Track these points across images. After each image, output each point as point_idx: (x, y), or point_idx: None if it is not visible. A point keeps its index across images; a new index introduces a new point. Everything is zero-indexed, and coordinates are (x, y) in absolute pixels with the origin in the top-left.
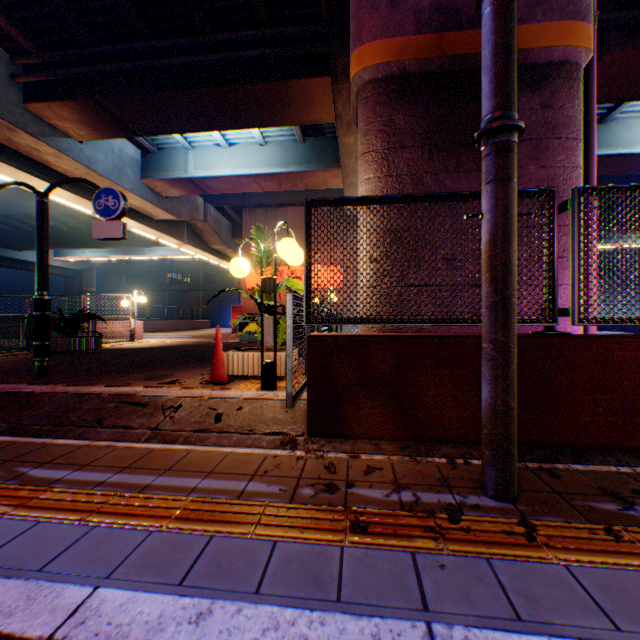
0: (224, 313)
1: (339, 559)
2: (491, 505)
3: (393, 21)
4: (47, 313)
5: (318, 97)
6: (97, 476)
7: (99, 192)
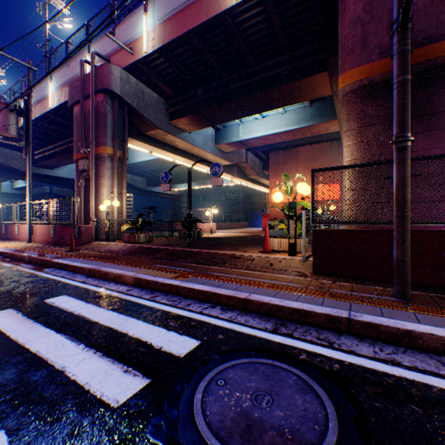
0: (255, 218)
1: (322, 300)
2: (394, 299)
3: (363, 56)
4: (191, 219)
5: (320, 83)
6: (234, 276)
7: (212, 165)
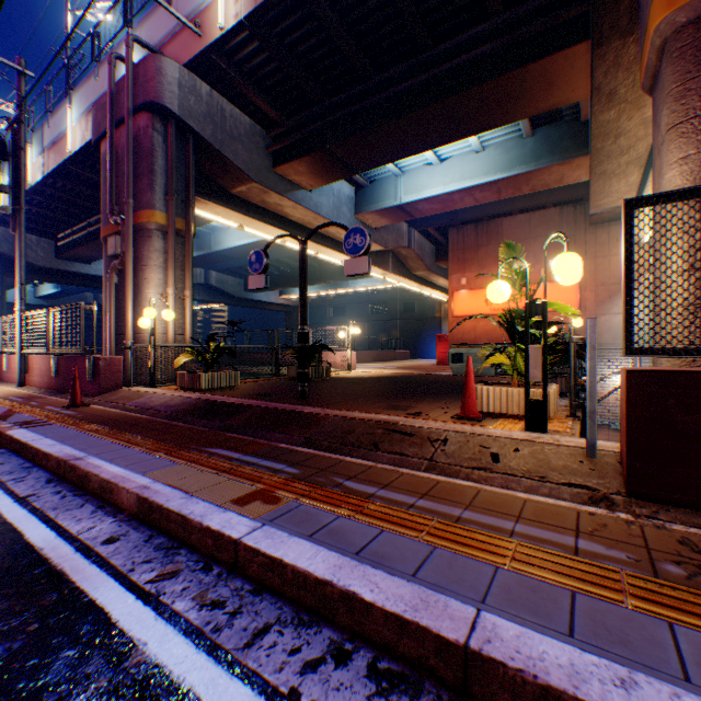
0: (421, 343)
1: None
2: None
3: None
4: (306, 345)
5: (562, 74)
6: (403, 498)
7: (347, 232)
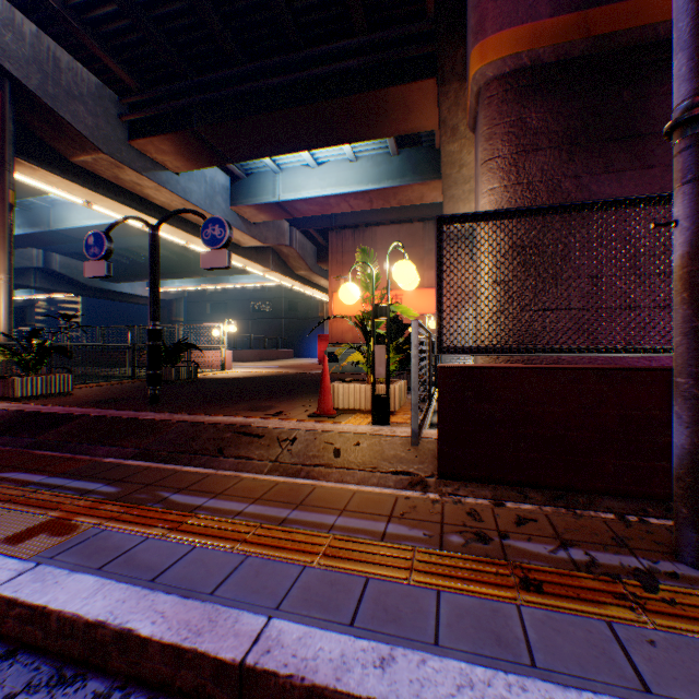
0: (306, 342)
1: (518, 619)
2: (693, 575)
3: (523, 5)
4: (158, 343)
5: (418, 103)
6: (233, 505)
7: (206, 222)
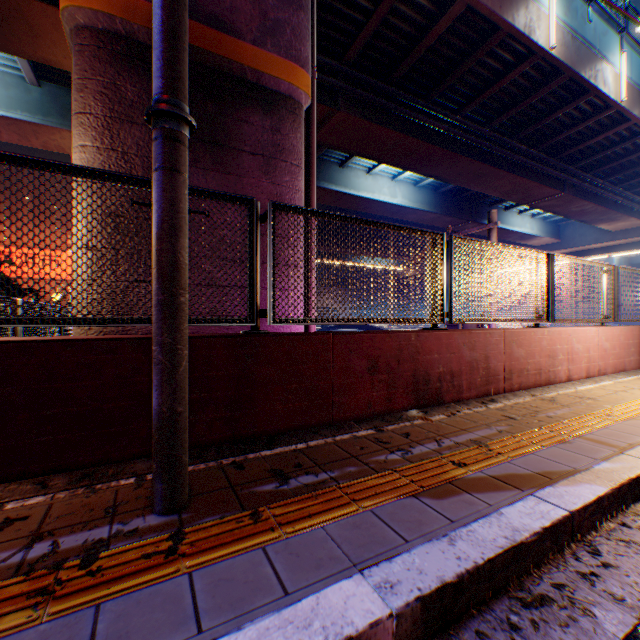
0: None
1: None
2: (154, 524)
3: None
4: None
5: (49, 30)
6: None
7: None
